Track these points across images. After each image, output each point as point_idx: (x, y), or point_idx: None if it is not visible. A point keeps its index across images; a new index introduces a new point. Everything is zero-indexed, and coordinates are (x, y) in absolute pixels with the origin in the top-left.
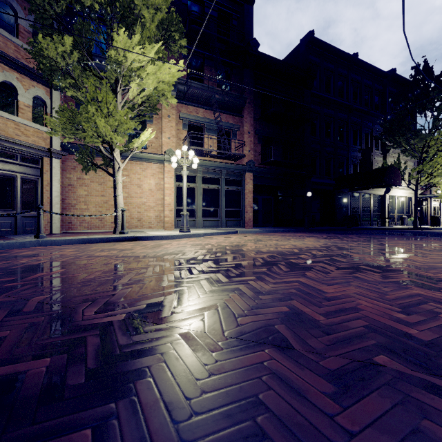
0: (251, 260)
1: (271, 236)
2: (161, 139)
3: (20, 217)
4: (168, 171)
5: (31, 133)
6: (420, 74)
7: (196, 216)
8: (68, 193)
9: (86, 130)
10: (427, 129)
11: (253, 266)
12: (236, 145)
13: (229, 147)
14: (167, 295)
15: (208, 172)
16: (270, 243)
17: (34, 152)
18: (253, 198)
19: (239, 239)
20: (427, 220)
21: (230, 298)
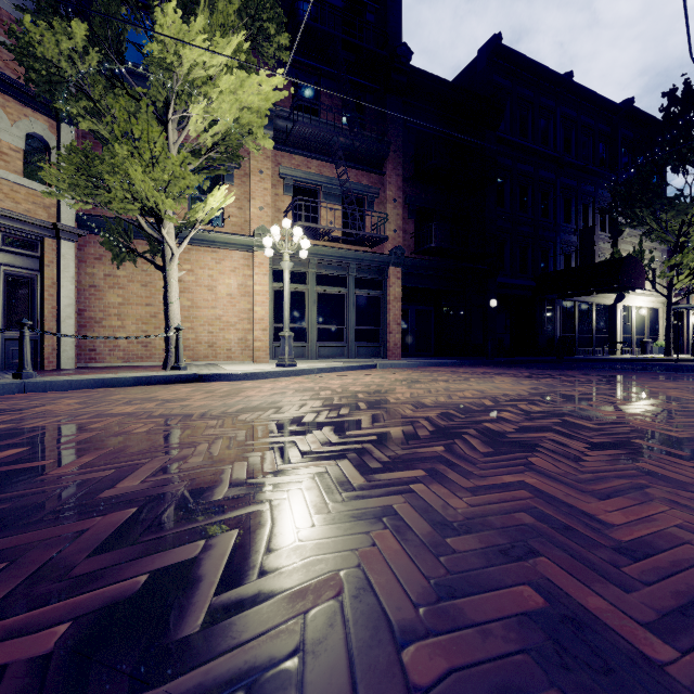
0: (407, 425)
1: (433, 373)
2: (249, 211)
3: (2, 340)
4: (260, 264)
5: (22, 197)
6: (677, 104)
7: (307, 339)
8: (90, 300)
9: (112, 189)
10: (689, 195)
11: (415, 439)
12: (373, 221)
13: (362, 225)
14: (215, 533)
15: (326, 266)
16: (435, 387)
17: (28, 229)
18: (402, 310)
19: (381, 378)
20: (683, 346)
21: (373, 548)
